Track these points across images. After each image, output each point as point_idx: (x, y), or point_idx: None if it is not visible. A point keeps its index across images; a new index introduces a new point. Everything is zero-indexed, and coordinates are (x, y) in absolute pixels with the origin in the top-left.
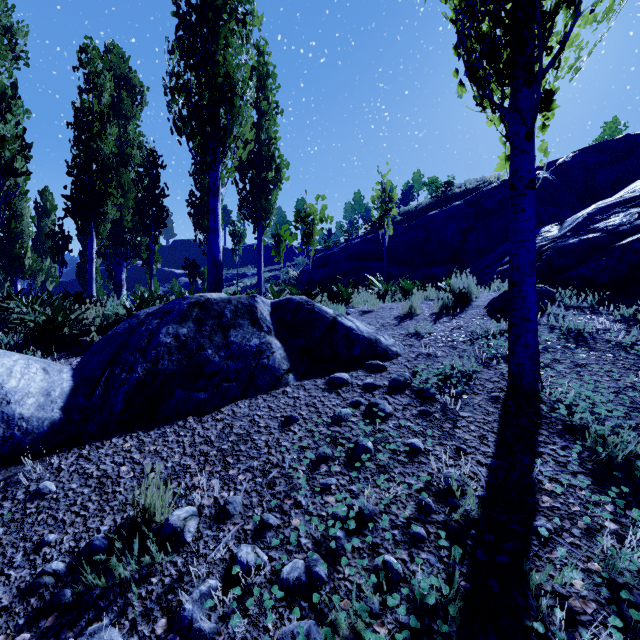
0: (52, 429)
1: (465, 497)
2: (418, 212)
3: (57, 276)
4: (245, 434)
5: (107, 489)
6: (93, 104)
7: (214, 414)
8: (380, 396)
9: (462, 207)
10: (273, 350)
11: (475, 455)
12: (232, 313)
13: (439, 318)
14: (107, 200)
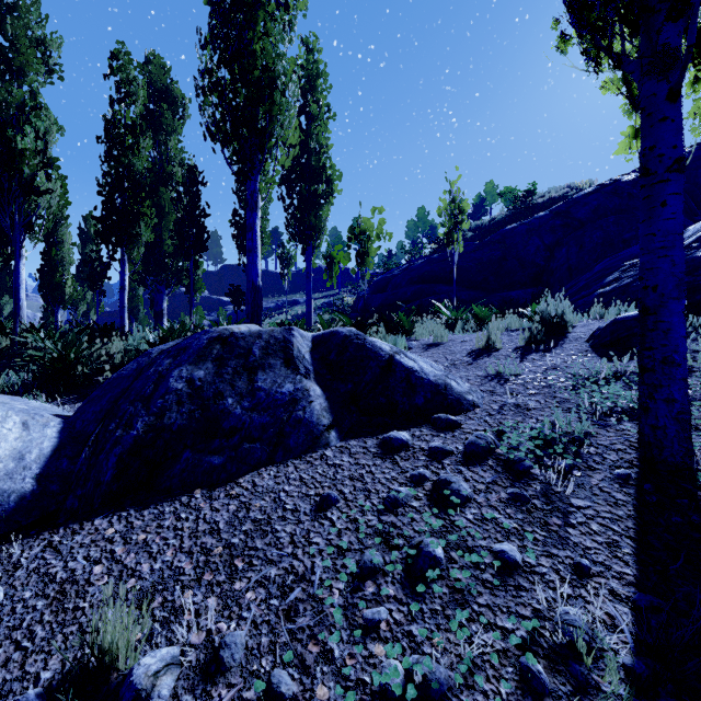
0: (21, 505)
1: (600, 665)
2: (492, 227)
3: (101, 305)
4: (265, 521)
5: (68, 603)
6: (125, 115)
7: (229, 487)
8: (452, 467)
9: (547, 218)
10: (311, 399)
11: (606, 579)
12: (262, 350)
13: (526, 354)
14: (140, 221)
